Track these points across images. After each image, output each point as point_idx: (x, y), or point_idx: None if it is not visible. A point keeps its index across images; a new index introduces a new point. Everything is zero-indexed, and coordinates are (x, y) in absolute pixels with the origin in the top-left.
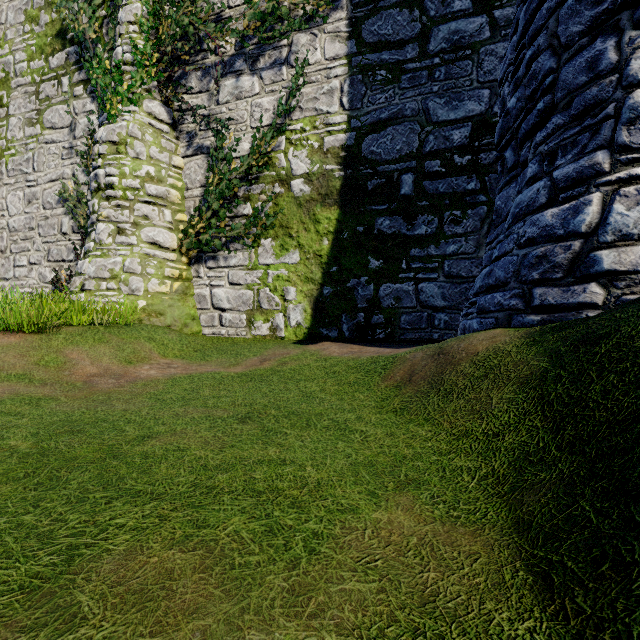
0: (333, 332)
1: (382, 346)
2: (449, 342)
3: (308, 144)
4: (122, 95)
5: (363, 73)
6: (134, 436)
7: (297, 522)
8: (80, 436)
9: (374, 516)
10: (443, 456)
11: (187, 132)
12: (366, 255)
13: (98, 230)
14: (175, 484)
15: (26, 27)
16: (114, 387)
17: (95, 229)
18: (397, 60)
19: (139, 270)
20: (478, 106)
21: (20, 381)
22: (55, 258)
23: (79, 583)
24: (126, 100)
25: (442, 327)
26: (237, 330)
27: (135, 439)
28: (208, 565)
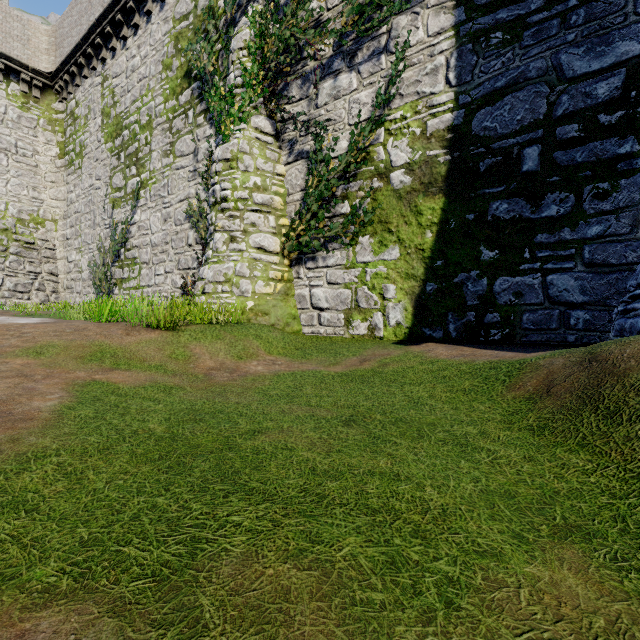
0: (437, 332)
1: (500, 349)
2: (604, 346)
3: (409, 132)
4: (234, 116)
5: (473, 41)
6: (246, 429)
7: (424, 558)
8: (202, 425)
9: (528, 570)
10: (618, 499)
11: (288, 140)
12: (477, 246)
13: (215, 239)
14: (285, 486)
15: (163, 75)
16: (228, 380)
17: (213, 239)
18: (517, 15)
19: (248, 273)
20: (636, 45)
21: (158, 371)
22: (183, 267)
23: (201, 582)
24: (237, 120)
25: (580, 327)
26: (335, 329)
27: (247, 433)
28: (326, 592)
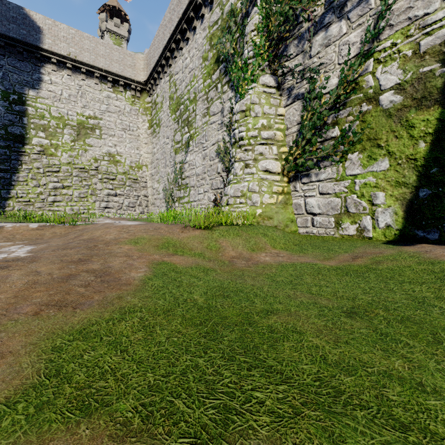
0: (432, 234)
1: None
2: None
3: (399, 56)
4: (247, 79)
5: None
6: (260, 308)
7: None
8: (228, 300)
9: None
10: None
11: (287, 88)
12: None
13: (235, 167)
14: (299, 370)
15: (202, 65)
16: (245, 266)
17: (233, 167)
18: None
19: (257, 189)
20: None
21: (199, 257)
22: (214, 187)
23: None
24: (250, 81)
25: None
26: (326, 230)
27: (261, 311)
28: None
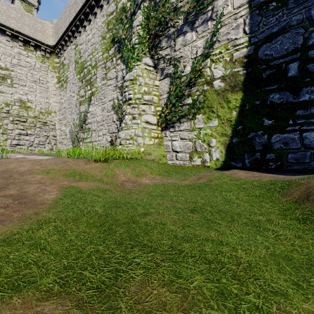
0: (239, 164)
1: (275, 173)
2: None
3: (223, 60)
4: (134, 58)
5: (259, 9)
6: (141, 212)
7: (240, 292)
8: (120, 209)
9: (305, 306)
10: None
11: (161, 68)
12: (261, 118)
13: (125, 118)
14: (161, 244)
15: (102, 42)
16: (132, 187)
17: (124, 118)
18: None
19: (141, 134)
20: None
21: (99, 182)
22: (111, 132)
23: (120, 294)
24: (136, 60)
25: None
26: (184, 162)
27: (141, 214)
28: (185, 307)
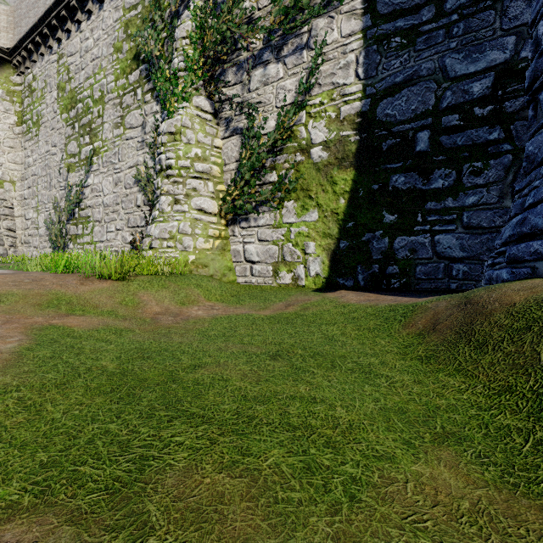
0: (349, 281)
1: (398, 295)
2: (476, 292)
3: (326, 115)
4: (177, 95)
5: (378, 43)
6: (188, 365)
7: (333, 463)
8: (149, 361)
9: (414, 468)
10: (483, 411)
11: (225, 118)
12: (381, 211)
13: (161, 202)
14: (221, 410)
15: (114, 56)
16: (172, 323)
17: (159, 201)
18: (412, 25)
19: (190, 231)
20: (502, 54)
21: (109, 316)
22: (132, 225)
23: (148, 492)
24: (180, 99)
25: (460, 277)
26: (265, 279)
27: (188, 367)
28: (254, 495)
